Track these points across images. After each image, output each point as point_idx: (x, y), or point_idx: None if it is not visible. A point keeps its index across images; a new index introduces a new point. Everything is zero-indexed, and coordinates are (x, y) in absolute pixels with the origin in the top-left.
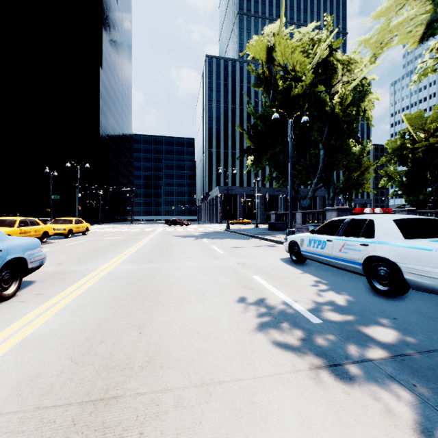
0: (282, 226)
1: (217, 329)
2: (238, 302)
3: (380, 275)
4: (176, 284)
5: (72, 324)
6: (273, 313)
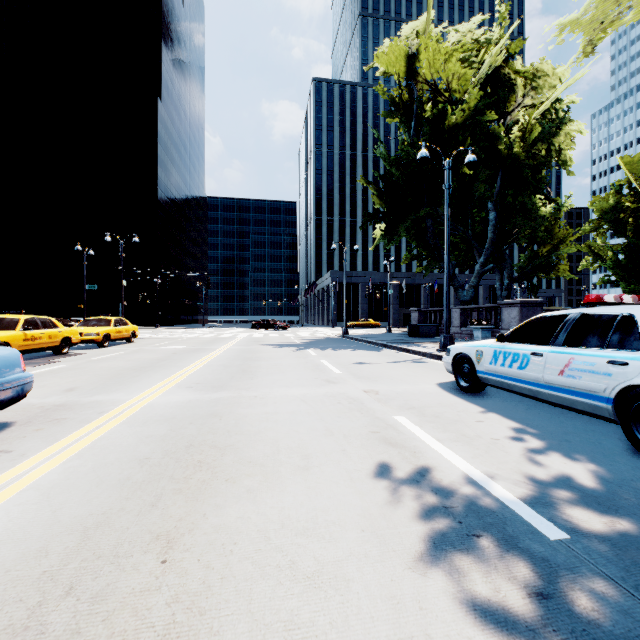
0: (429, 329)
1: (336, 554)
2: (375, 476)
3: None
4: (258, 432)
5: (30, 531)
6: (452, 509)
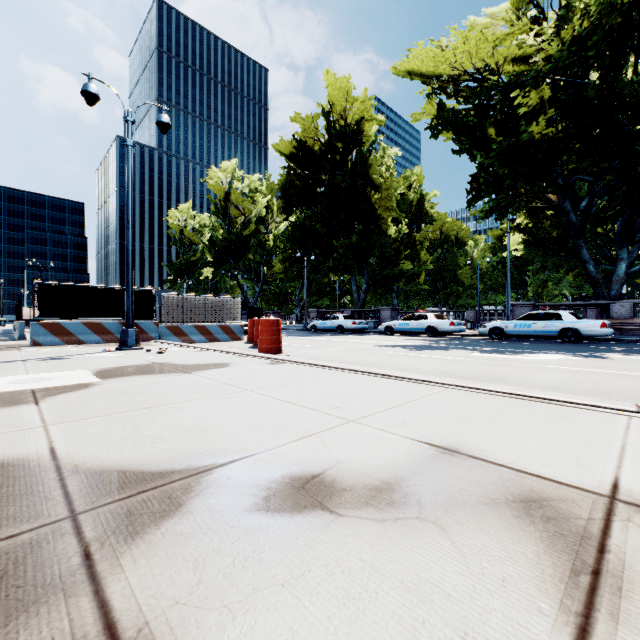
0: None
1: None
2: None
3: None
4: None
5: None
6: None
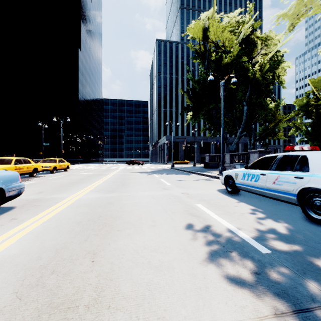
0: (214, 165)
1: (168, 258)
2: (186, 228)
3: (316, 205)
4: (131, 211)
5: (32, 250)
6: (220, 241)
